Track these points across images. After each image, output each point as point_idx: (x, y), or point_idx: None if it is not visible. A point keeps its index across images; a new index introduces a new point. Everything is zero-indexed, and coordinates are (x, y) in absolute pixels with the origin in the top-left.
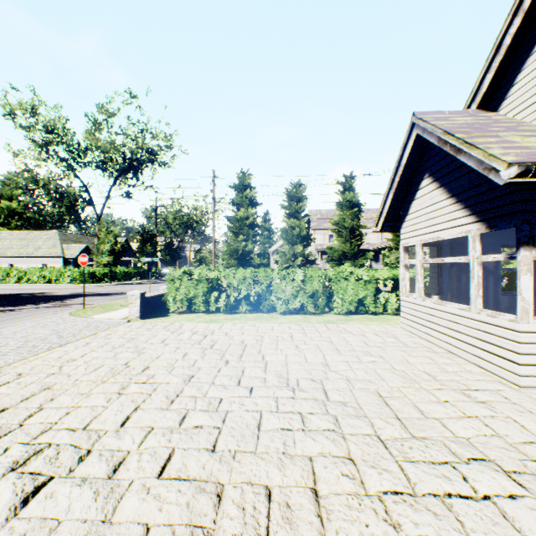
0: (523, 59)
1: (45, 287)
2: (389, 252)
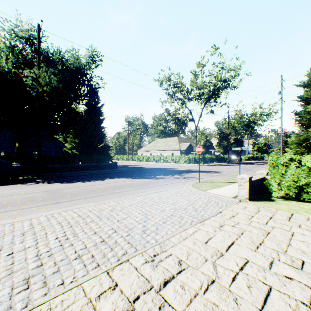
0: None
1: (173, 165)
2: None
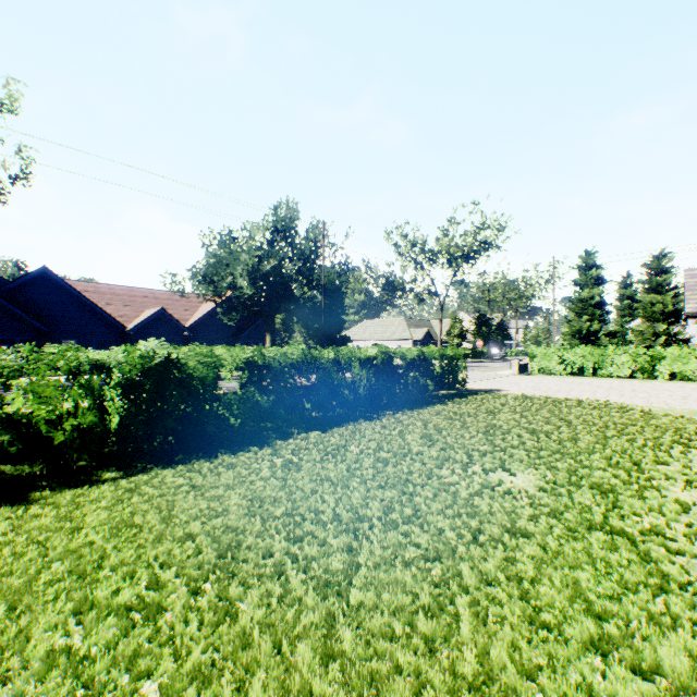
0: None
1: None
2: None
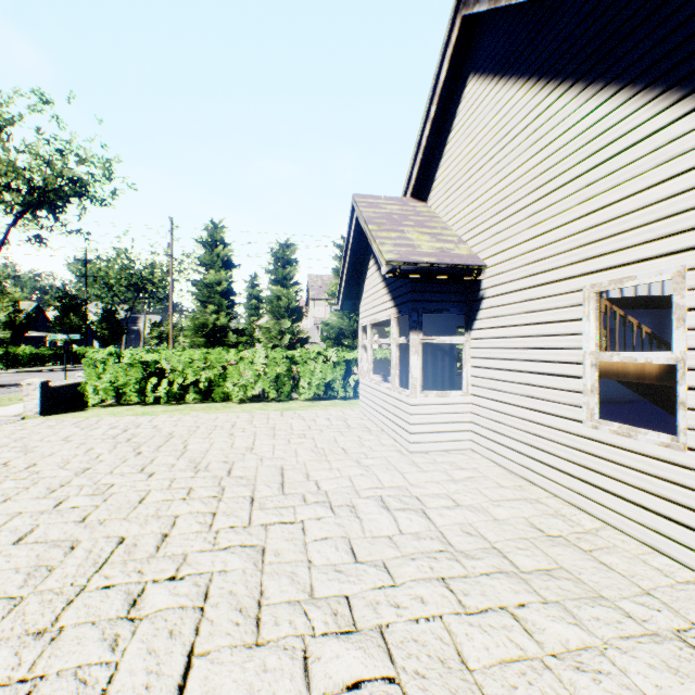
0: (439, 160)
1: None
2: None
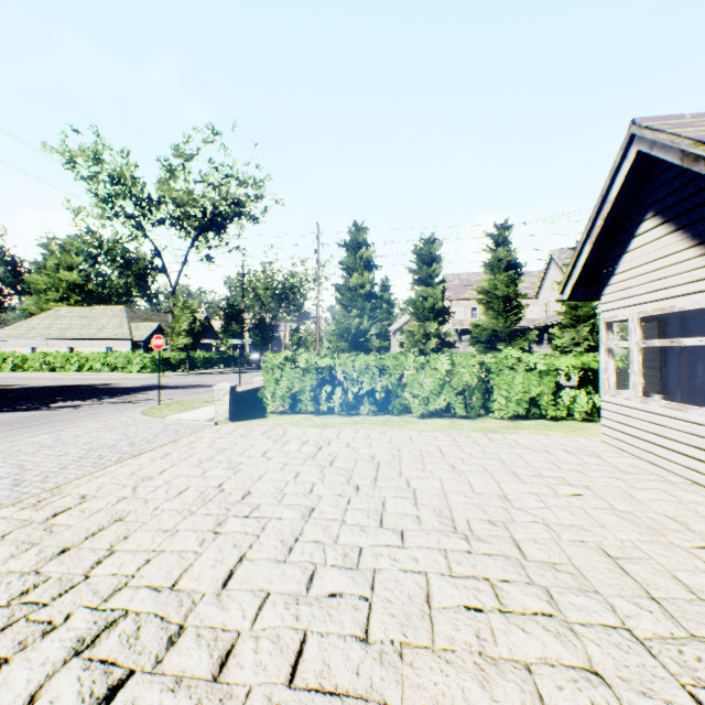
0: None
1: (110, 377)
2: (561, 331)
